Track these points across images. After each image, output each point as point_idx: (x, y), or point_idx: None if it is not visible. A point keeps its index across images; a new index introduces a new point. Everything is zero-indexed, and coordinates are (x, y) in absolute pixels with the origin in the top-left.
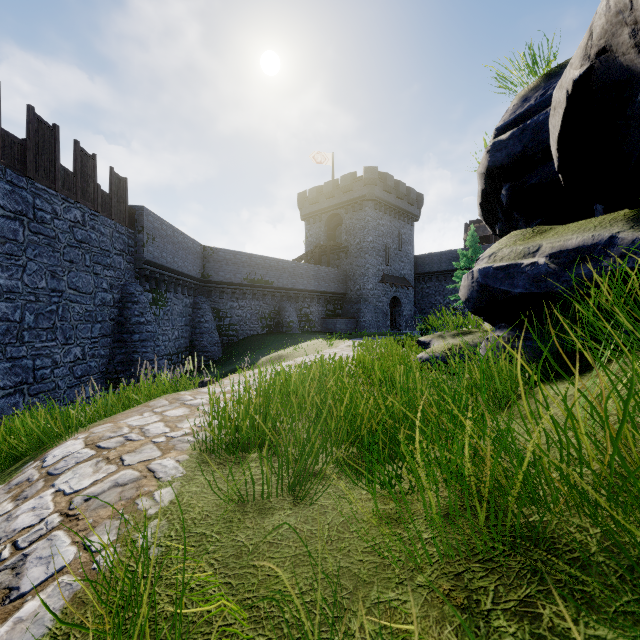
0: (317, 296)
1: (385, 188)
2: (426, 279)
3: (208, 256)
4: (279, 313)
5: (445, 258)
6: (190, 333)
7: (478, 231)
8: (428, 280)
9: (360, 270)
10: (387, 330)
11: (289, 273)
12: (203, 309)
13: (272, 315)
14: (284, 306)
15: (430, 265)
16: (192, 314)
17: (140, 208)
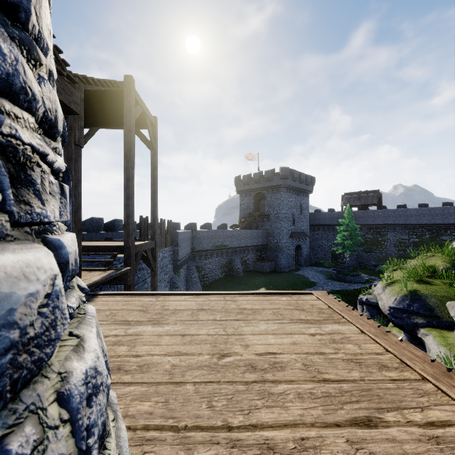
0: (251, 248)
1: (293, 179)
2: (316, 228)
3: (194, 236)
4: (230, 263)
5: (328, 216)
6: (186, 284)
7: (350, 201)
8: (317, 229)
9: (277, 230)
10: (294, 267)
11: (236, 238)
12: (193, 269)
13: (226, 264)
14: (233, 258)
15: (318, 220)
16: (186, 273)
17: (176, 233)
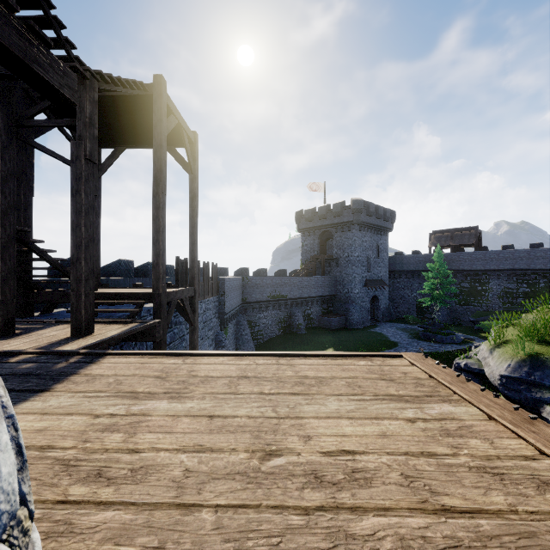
0: (316, 299)
1: (368, 214)
2: (396, 275)
3: (245, 284)
4: (290, 317)
5: (413, 260)
6: (235, 343)
7: (440, 241)
8: (398, 276)
9: (348, 278)
10: (369, 323)
11: (297, 286)
12: (243, 325)
13: (285, 319)
14: (294, 312)
15: (400, 265)
16: (236, 329)
17: (222, 279)
